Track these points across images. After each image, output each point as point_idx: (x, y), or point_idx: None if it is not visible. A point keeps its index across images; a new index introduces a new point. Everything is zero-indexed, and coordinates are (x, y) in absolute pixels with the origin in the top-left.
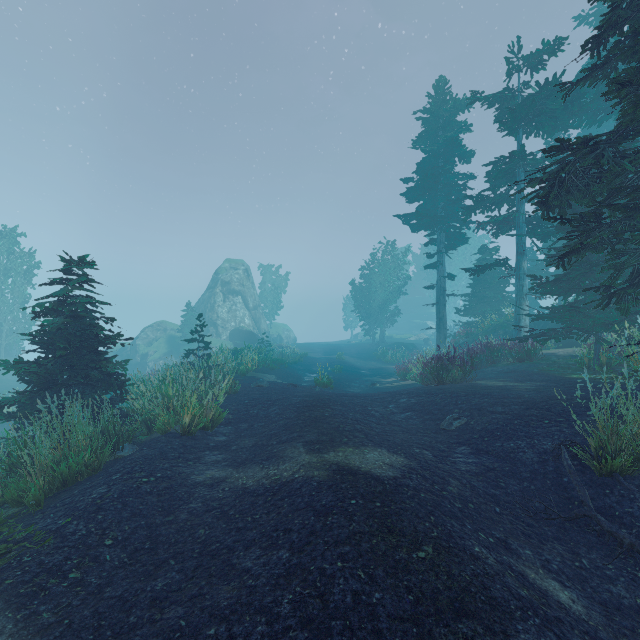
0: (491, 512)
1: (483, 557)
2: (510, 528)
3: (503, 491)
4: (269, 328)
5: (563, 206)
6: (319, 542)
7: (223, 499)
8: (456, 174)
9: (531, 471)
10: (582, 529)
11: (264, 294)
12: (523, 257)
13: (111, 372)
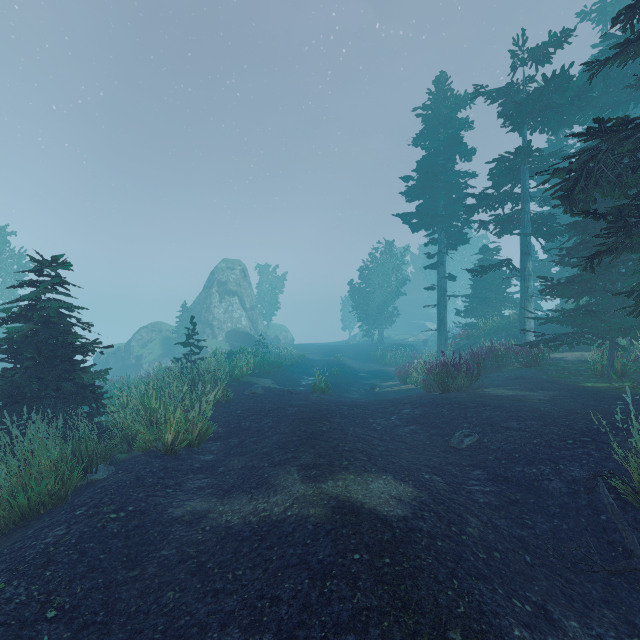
0: (521, 563)
1: None
2: (546, 586)
3: (531, 531)
4: (266, 329)
5: (587, 201)
6: (314, 623)
7: (202, 543)
8: (457, 172)
9: (561, 505)
10: (633, 586)
11: (261, 294)
12: (528, 257)
13: (87, 383)
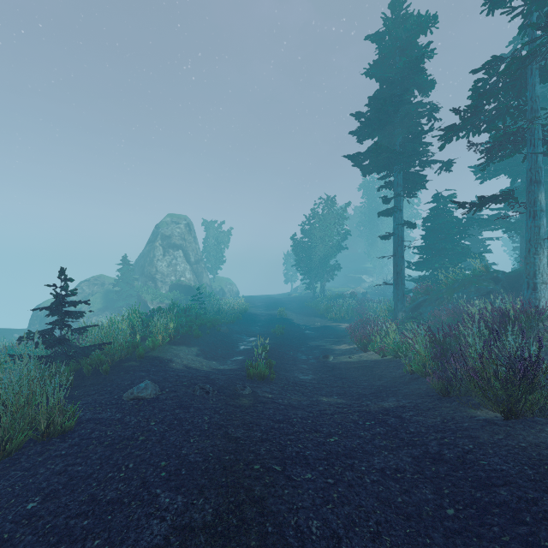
0: None
1: None
2: None
3: None
4: (212, 282)
5: None
6: None
7: None
8: (417, 104)
9: None
10: None
11: (207, 249)
12: (539, 187)
13: None
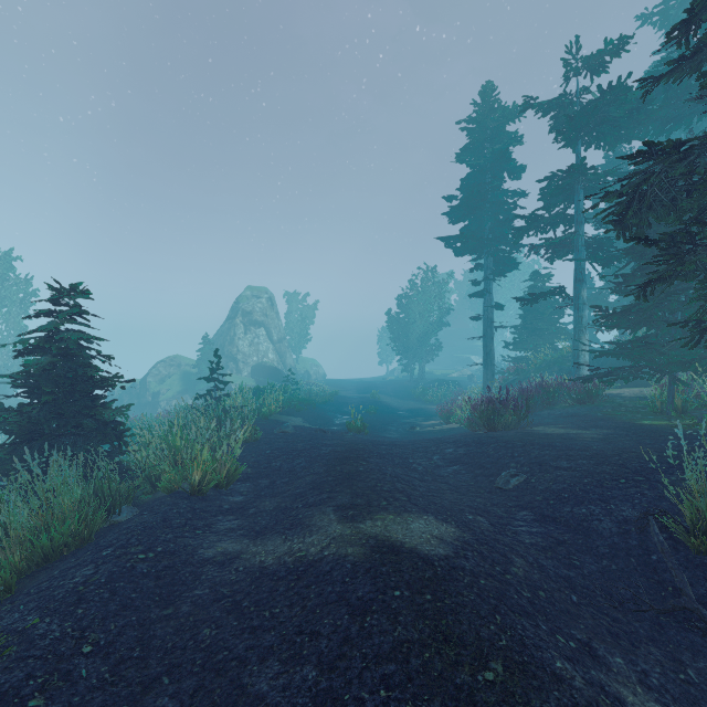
0: (567, 602)
1: (568, 677)
2: (592, 625)
3: (578, 572)
4: (295, 363)
5: (641, 225)
6: (355, 655)
7: (236, 583)
8: (505, 191)
9: (610, 545)
10: (682, 625)
11: (290, 325)
12: (582, 285)
13: (108, 420)
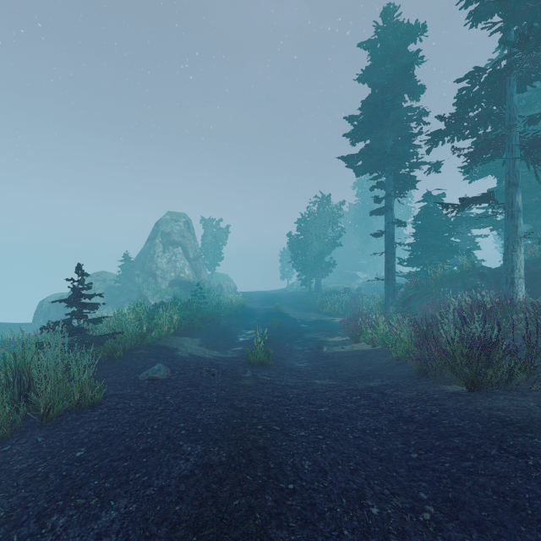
0: None
1: None
2: None
3: None
4: (210, 278)
5: None
6: None
7: None
8: (407, 109)
9: None
10: None
11: (205, 246)
12: (517, 189)
13: None
